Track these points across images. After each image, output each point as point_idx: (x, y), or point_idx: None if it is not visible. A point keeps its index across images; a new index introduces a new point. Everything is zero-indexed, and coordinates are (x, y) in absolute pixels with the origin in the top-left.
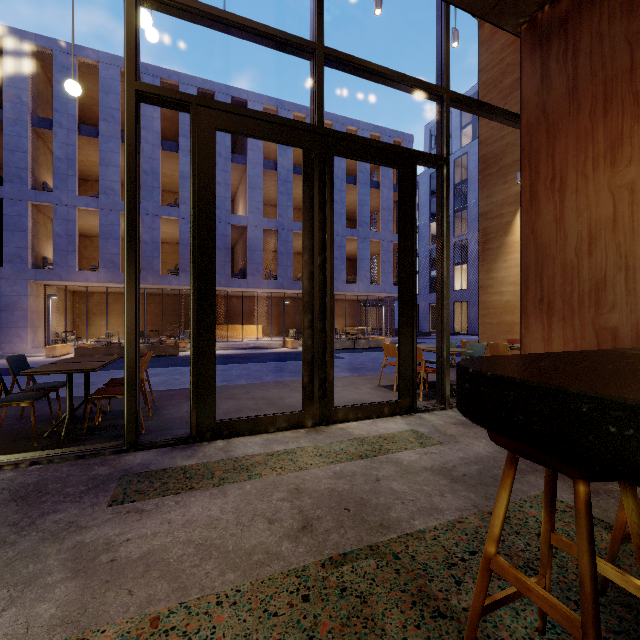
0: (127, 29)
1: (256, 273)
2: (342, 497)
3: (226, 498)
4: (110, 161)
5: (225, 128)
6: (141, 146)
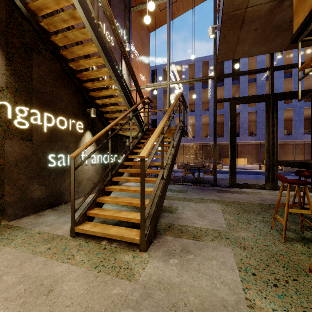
0: (214, 88)
1: (244, 134)
2: (274, 200)
3: (242, 195)
4: (185, 98)
5: (239, 103)
6: (195, 90)
